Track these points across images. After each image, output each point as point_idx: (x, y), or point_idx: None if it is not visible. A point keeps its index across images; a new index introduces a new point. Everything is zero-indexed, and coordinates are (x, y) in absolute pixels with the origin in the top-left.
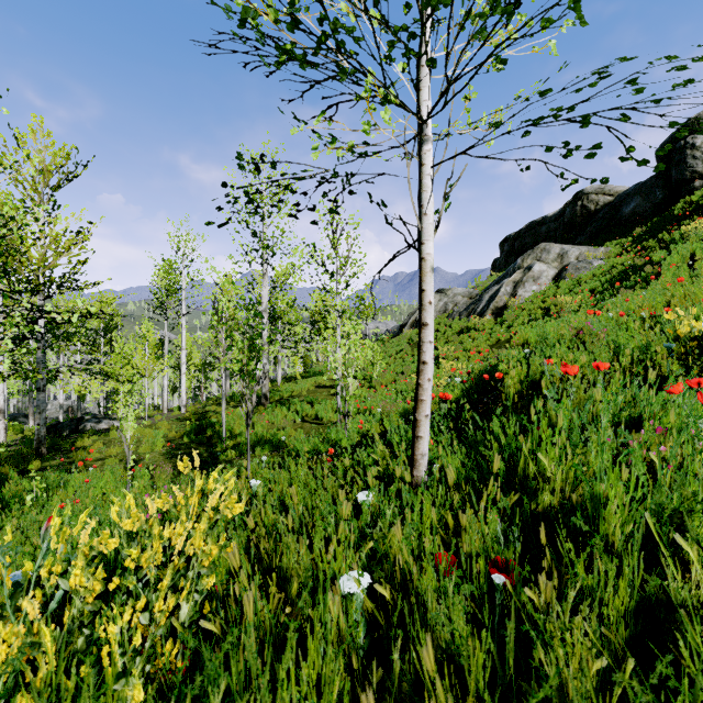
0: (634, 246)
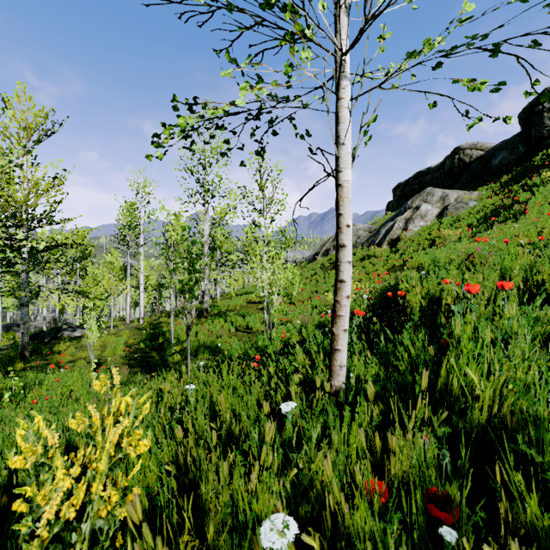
0: (502, 190)
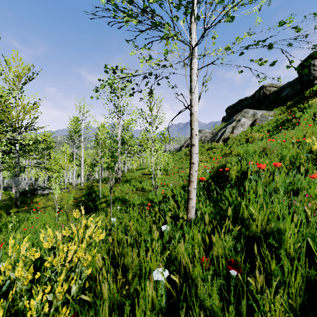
0: (287, 110)
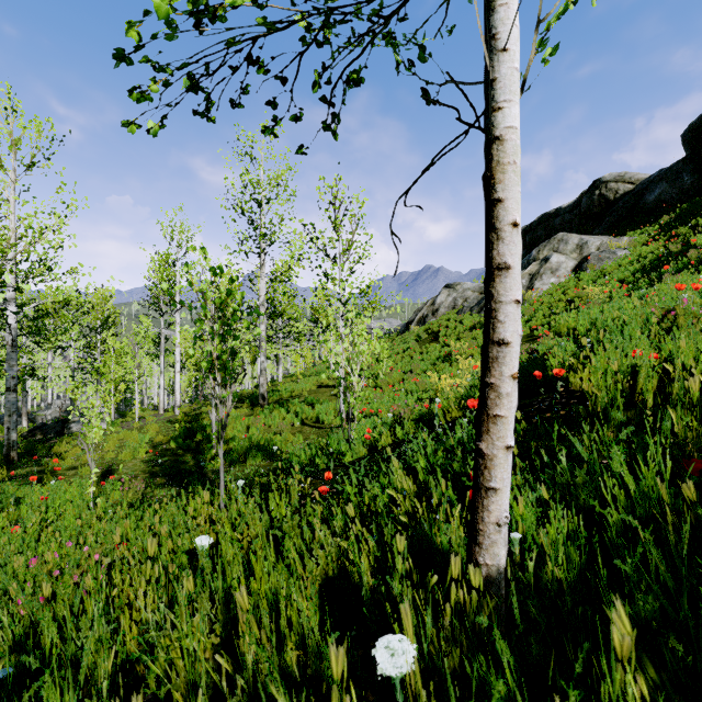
0: (662, 234)
